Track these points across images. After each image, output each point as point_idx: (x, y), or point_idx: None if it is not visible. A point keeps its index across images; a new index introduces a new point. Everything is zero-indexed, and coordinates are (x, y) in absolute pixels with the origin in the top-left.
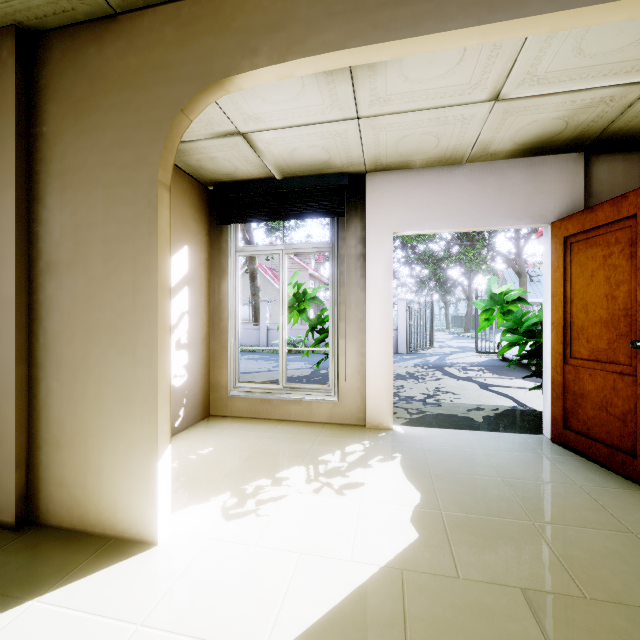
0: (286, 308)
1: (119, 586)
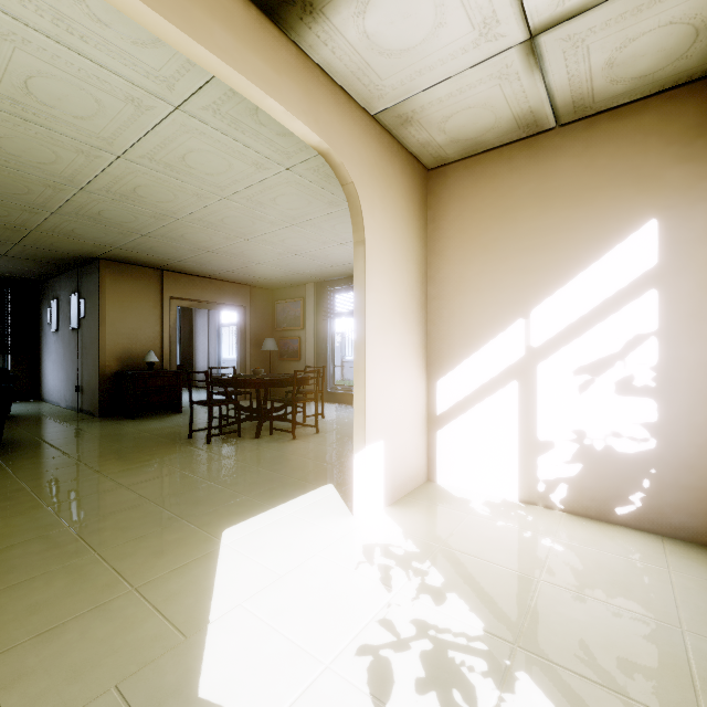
0: None
1: (325, 508)
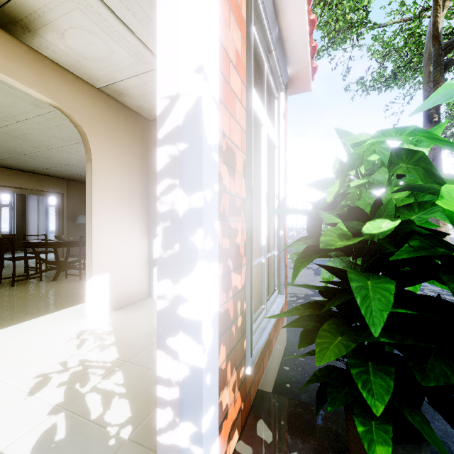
0: (263, 201)
1: (71, 315)
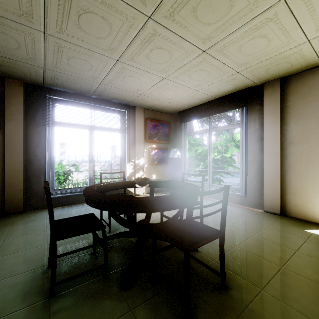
0: None
1: None
